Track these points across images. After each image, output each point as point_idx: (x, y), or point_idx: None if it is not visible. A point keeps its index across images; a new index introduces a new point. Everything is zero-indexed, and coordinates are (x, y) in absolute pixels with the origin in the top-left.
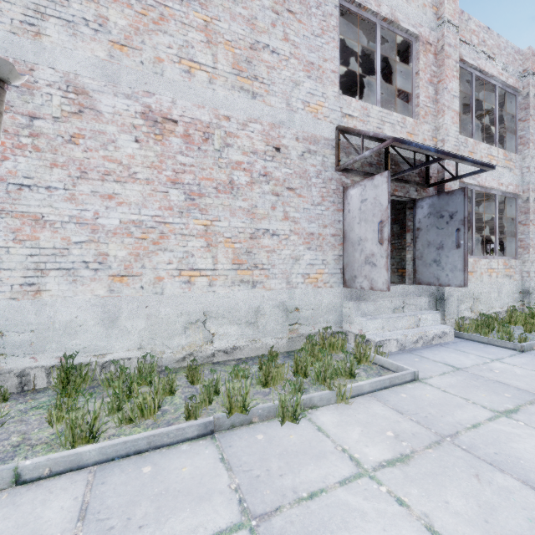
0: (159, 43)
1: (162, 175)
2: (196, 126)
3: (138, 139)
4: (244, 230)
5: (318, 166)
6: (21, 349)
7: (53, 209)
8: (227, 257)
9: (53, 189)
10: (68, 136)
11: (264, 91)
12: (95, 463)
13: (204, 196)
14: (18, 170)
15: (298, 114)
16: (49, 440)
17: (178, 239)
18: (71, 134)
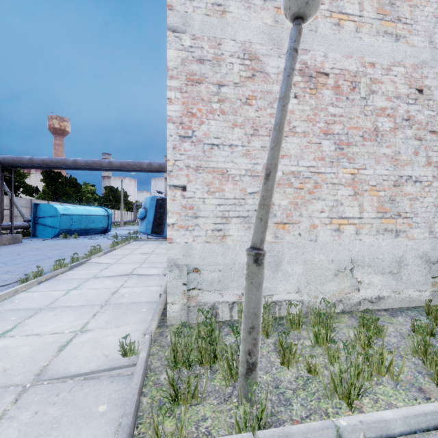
0: None
1: (316, 127)
2: (345, 77)
3: (296, 95)
4: (387, 177)
5: None
6: (212, 285)
7: (234, 164)
8: (372, 206)
9: (234, 146)
10: (244, 99)
11: (407, 32)
12: (400, 434)
13: (351, 144)
14: (210, 131)
15: None
16: (301, 385)
17: (329, 188)
18: (246, 96)
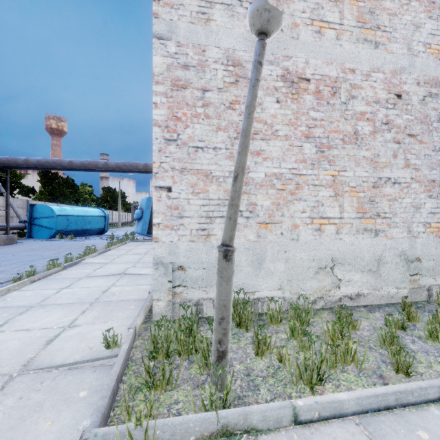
0: (295, 10)
1: (297, 130)
2: (325, 82)
3: (278, 99)
4: (367, 179)
5: (439, 110)
6: (196, 282)
7: (218, 166)
8: (352, 206)
9: (218, 149)
10: (228, 103)
11: (386, 39)
12: (353, 413)
13: (332, 147)
14: (195, 135)
15: (418, 57)
16: (271, 373)
17: (310, 189)
18: (230, 101)
